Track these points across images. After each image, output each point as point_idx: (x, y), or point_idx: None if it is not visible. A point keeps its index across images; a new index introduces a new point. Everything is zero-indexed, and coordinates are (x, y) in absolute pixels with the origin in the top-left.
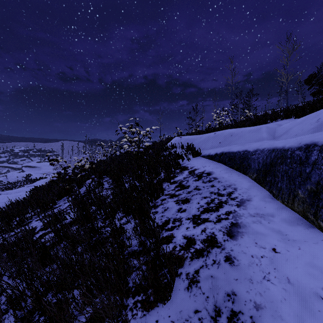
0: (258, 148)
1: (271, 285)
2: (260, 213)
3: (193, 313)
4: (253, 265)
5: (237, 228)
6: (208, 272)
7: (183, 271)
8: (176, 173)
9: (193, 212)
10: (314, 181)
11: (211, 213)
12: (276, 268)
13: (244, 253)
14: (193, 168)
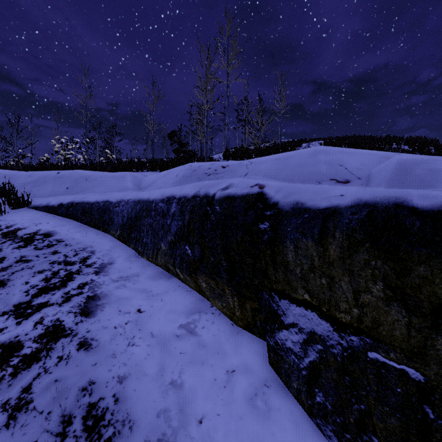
0: (123, 199)
1: (136, 348)
2: (124, 275)
3: None
4: (116, 337)
5: (97, 301)
6: (49, 379)
7: None
8: None
9: (16, 300)
10: (173, 232)
11: (54, 293)
12: (141, 329)
13: (105, 328)
14: (12, 227)
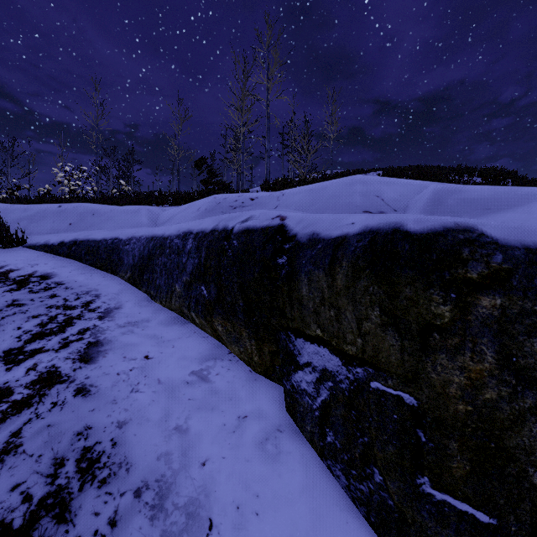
0: (134, 236)
1: (140, 394)
2: (133, 321)
3: (7, 493)
4: (119, 383)
5: (99, 348)
6: (41, 424)
7: None
8: None
9: (6, 346)
10: (189, 272)
11: (50, 338)
12: (147, 375)
13: (106, 374)
14: (3, 268)
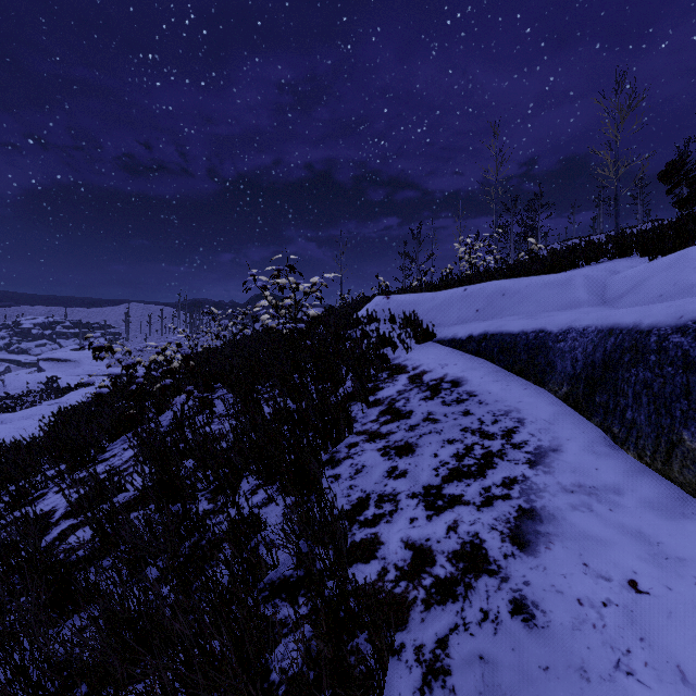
0: (572, 326)
1: (639, 688)
2: (586, 483)
3: None
4: (584, 627)
5: (536, 524)
6: (471, 646)
7: (409, 641)
8: (381, 380)
9: (425, 479)
10: None
11: (468, 483)
12: (645, 638)
13: (557, 591)
14: (418, 369)
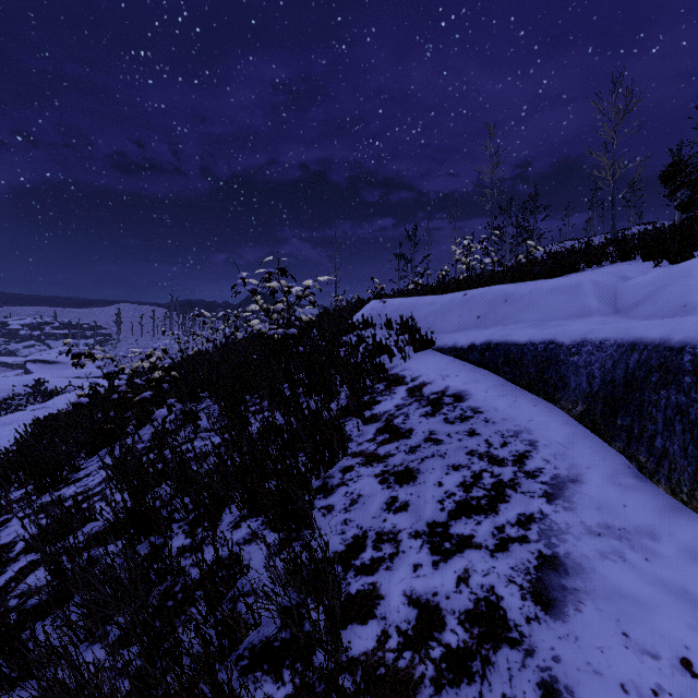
0: (587, 338)
1: None
2: (614, 524)
3: None
4: None
5: (560, 576)
6: None
7: None
8: (378, 392)
9: (429, 514)
10: None
11: (479, 520)
12: None
13: (595, 672)
14: (417, 380)
